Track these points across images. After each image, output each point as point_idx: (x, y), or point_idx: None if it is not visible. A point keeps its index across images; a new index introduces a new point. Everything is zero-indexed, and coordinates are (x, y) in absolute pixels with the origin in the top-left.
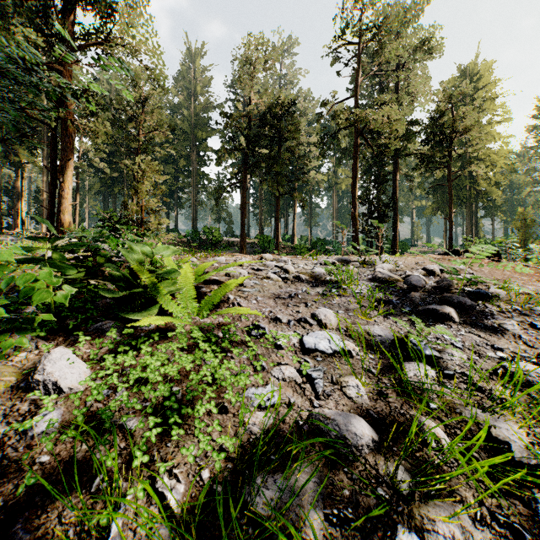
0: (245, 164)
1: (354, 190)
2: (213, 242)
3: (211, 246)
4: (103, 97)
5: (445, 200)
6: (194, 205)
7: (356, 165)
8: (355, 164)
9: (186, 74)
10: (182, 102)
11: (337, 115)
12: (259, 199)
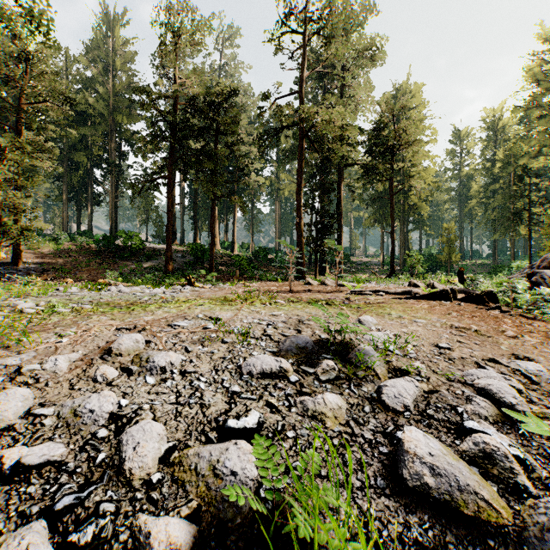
0: (172, 158)
1: (299, 197)
2: (133, 250)
3: (129, 255)
4: None
5: (382, 212)
6: (113, 203)
7: (301, 170)
8: (300, 169)
9: (101, 43)
10: (96, 76)
11: (280, 111)
12: (194, 201)
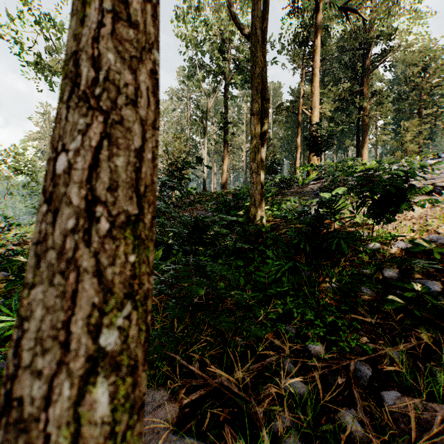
0: None
1: None
2: None
3: None
4: (398, 77)
5: None
6: None
7: None
8: None
9: None
10: None
11: None
12: None
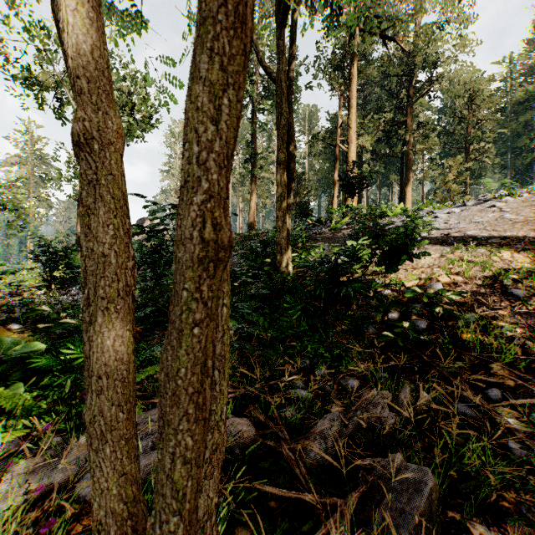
0: None
1: None
2: None
3: None
4: (448, 106)
5: None
6: None
7: None
8: None
9: None
10: (534, 62)
11: None
12: None
